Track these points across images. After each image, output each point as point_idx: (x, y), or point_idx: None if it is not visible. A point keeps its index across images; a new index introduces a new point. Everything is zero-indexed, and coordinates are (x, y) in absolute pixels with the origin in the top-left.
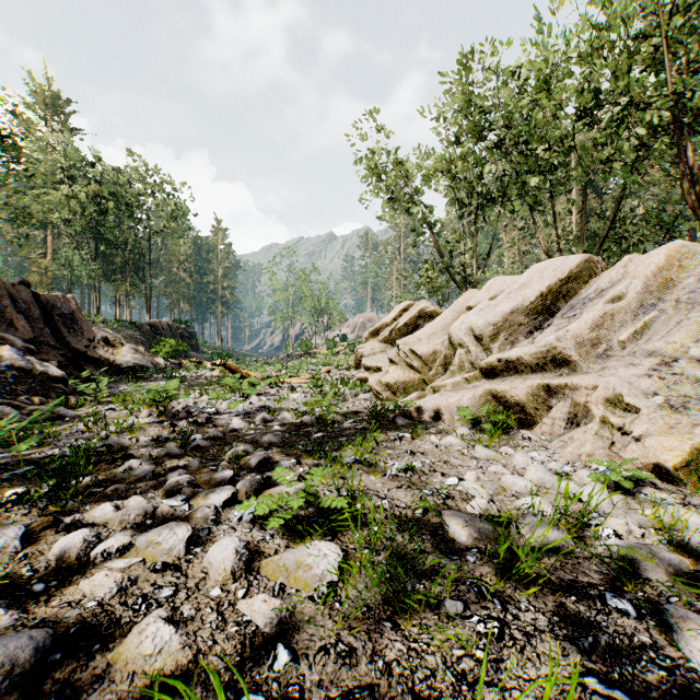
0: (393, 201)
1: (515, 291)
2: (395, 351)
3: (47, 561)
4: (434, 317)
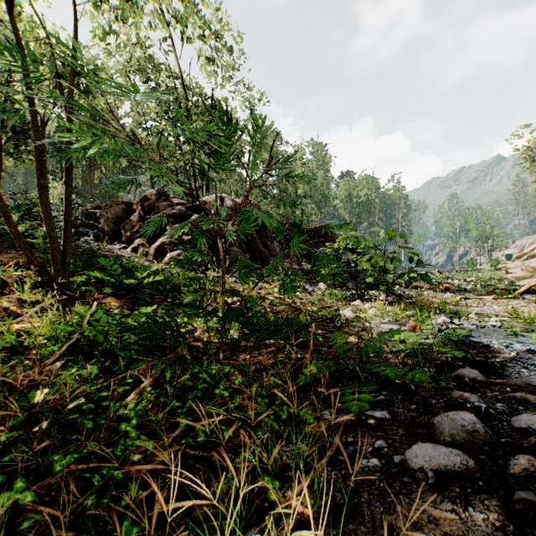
0: None
1: None
2: None
3: None
4: None
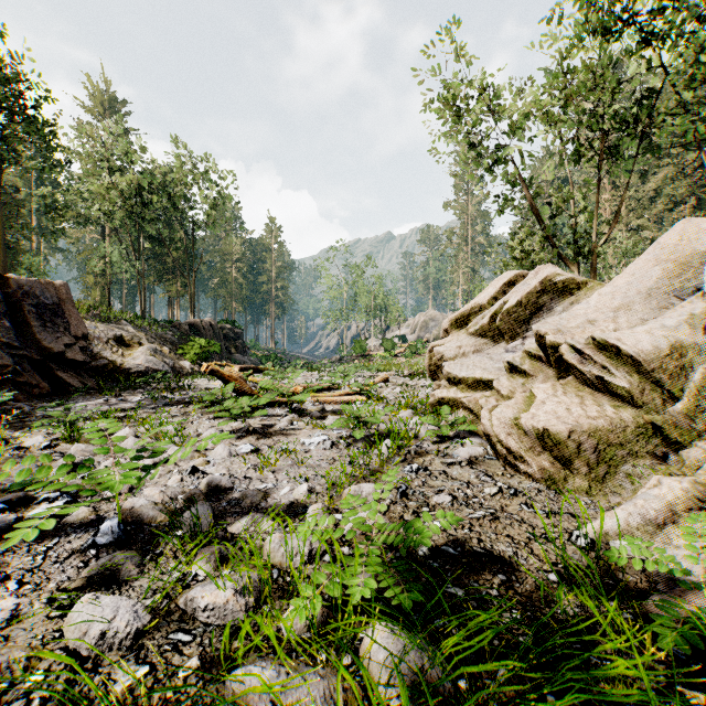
0: (473, 148)
1: None
2: (502, 350)
3: None
4: (571, 291)
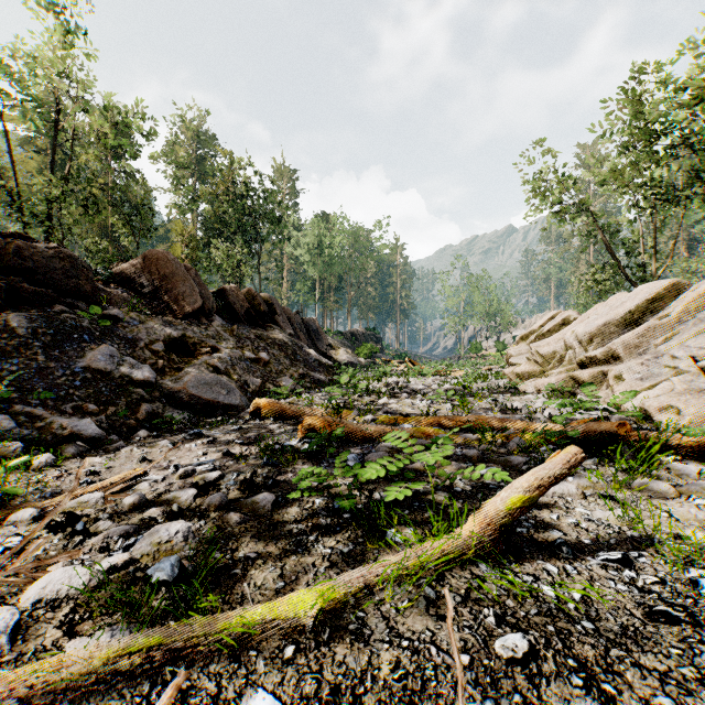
0: (555, 215)
1: (614, 308)
2: None
3: (379, 404)
4: None
